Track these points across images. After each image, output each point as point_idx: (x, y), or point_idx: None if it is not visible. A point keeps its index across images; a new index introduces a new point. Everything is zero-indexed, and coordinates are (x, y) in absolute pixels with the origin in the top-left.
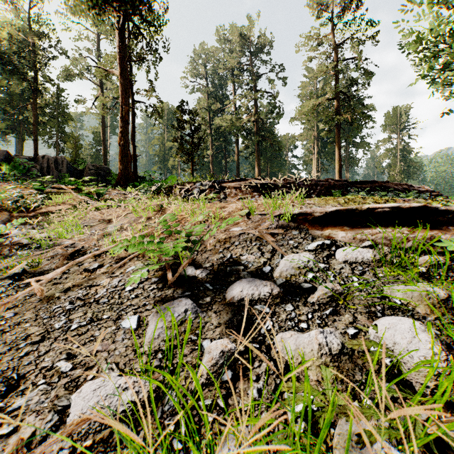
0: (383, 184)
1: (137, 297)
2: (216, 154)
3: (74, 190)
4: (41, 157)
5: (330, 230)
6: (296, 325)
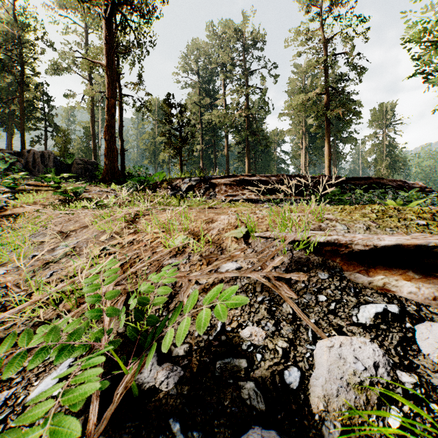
0: (377, 180)
1: None
2: (205, 148)
3: (51, 187)
4: (27, 152)
5: (384, 275)
6: None
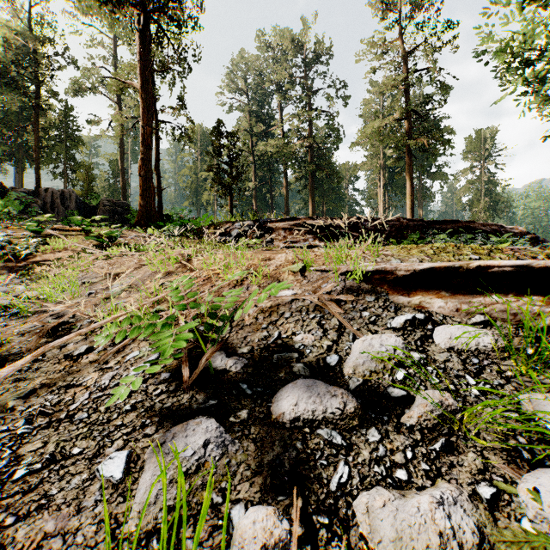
0: (467, 224)
1: (134, 409)
2: (260, 186)
3: (80, 232)
4: (44, 191)
5: (421, 296)
6: (389, 475)
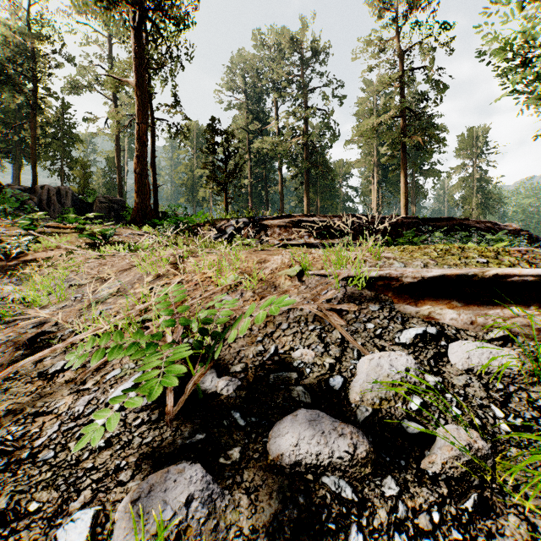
0: (462, 221)
1: (108, 446)
2: (255, 183)
3: (74, 230)
4: (40, 188)
5: (430, 305)
6: None
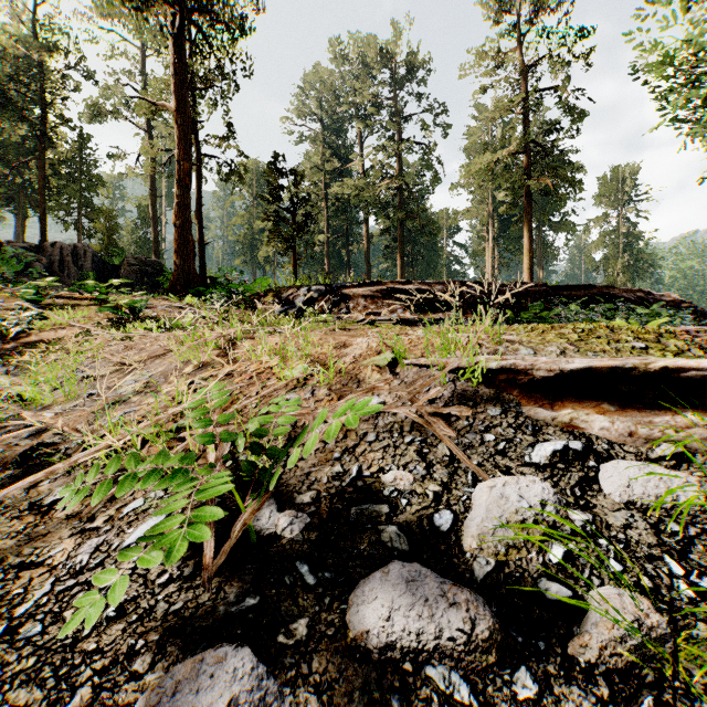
0: (605, 290)
1: (120, 616)
2: (333, 240)
3: (94, 301)
4: (50, 245)
5: (572, 409)
6: None
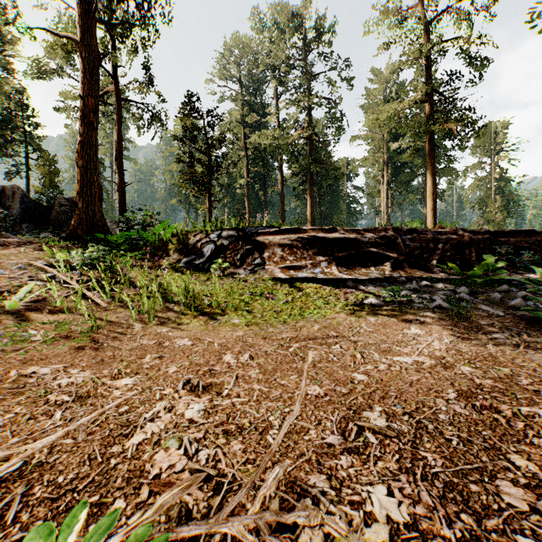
0: None
1: None
2: (253, 183)
3: None
4: None
5: None
6: None
